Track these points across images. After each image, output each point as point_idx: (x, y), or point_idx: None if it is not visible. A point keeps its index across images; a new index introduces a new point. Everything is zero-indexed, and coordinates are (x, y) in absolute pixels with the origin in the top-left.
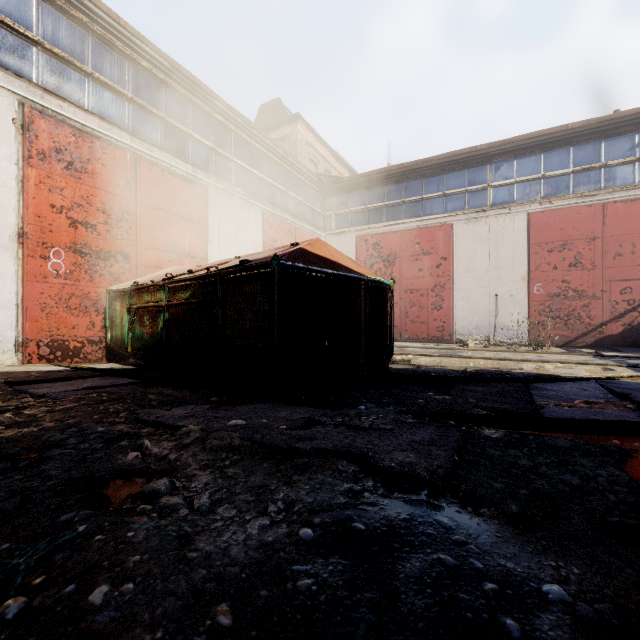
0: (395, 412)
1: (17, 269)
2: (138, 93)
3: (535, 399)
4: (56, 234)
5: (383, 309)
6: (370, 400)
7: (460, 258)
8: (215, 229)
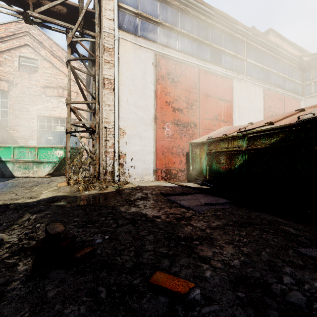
0: None
1: (153, 135)
2: (199, 35)
3: None
4: (167, 116)
5: None
6: None
7: None
8: (236, 104)
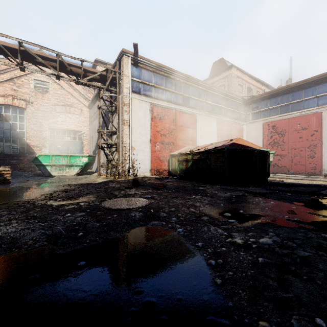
0: (261, 188)
1: (150, 150)
2: (175, 89)
3: (321, 191)
4: (157, 139)
5: (264, 160)
6: (255, 187)
7: (326, 130)
8: (199, 129)
